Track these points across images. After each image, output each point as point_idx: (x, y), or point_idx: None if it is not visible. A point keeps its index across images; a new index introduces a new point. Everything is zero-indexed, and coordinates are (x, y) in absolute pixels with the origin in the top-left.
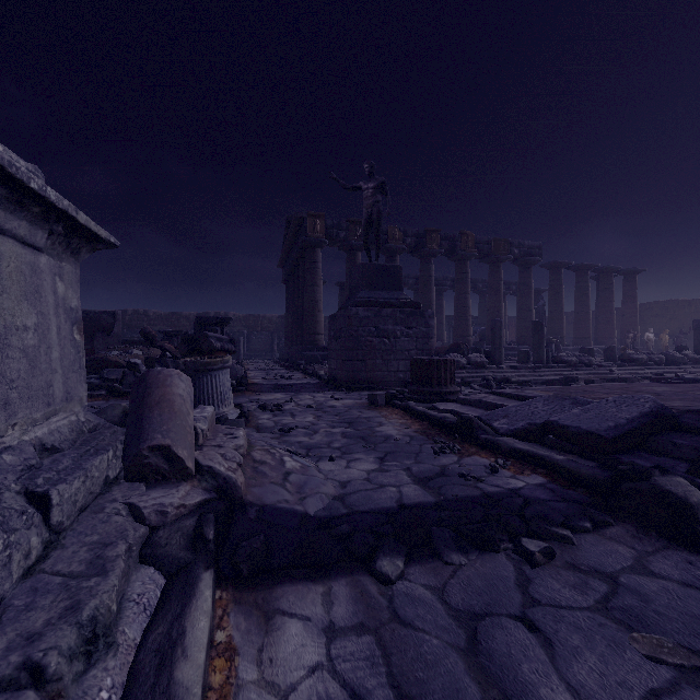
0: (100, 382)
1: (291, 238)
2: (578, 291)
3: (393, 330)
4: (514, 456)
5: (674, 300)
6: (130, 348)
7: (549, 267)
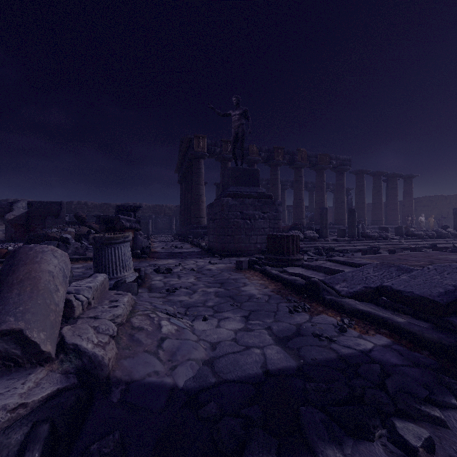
0: None
1: (183, 153)
2: (374, 189)
3: (253, 214)
4: (357, 316)
5: (436, 195)
6: (66, 227)
7: (356, 173)
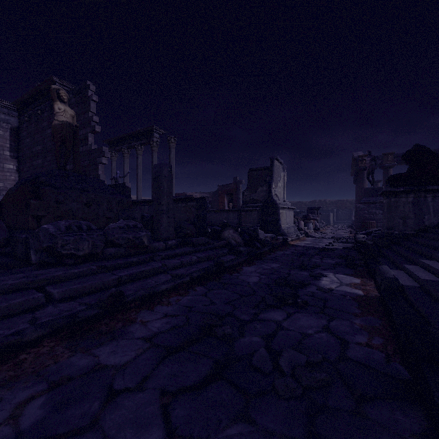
0: None
1: (353, 165)
2: None
3: (375, 212)
4: None
5: None
6: None
7: None
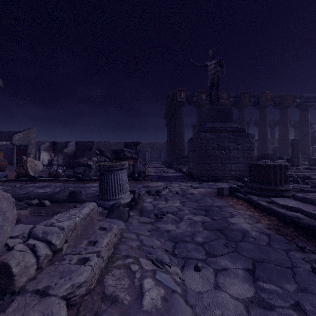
0: (73, 173)
1: (169, 104)
2: None
3: (228, 146)
4: None
5: None
6: (92, 157)
7: None
